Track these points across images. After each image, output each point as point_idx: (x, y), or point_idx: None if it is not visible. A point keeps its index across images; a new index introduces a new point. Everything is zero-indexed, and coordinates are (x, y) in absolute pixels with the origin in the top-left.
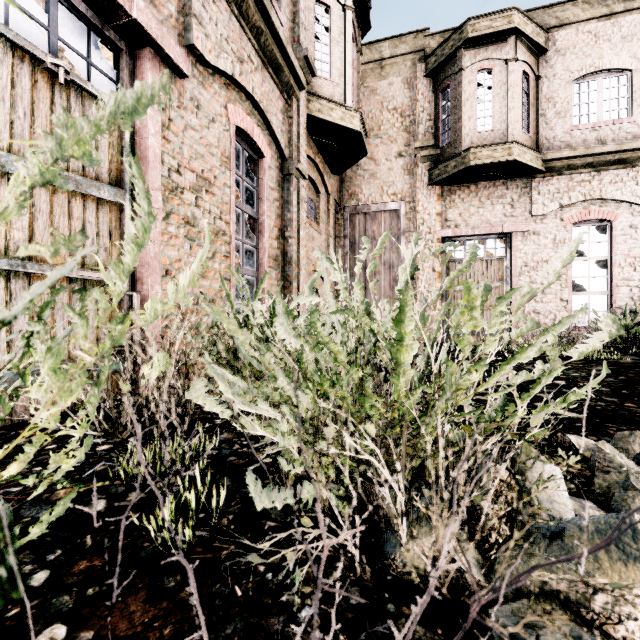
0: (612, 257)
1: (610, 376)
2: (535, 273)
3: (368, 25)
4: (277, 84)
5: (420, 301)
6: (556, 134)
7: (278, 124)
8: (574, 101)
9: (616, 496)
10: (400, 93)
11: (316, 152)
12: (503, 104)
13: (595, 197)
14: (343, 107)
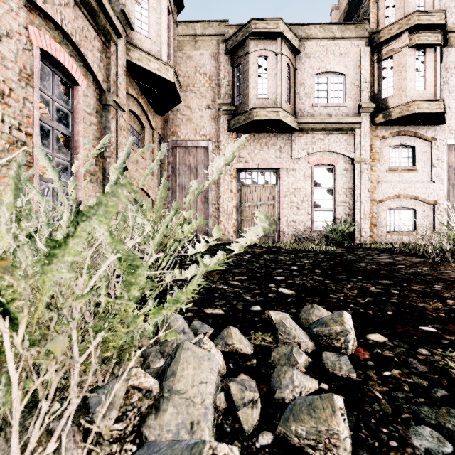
0: (335, 188)
1: (325, 262)
2: (294, 196)
3: (182, 5)
4: (93, 25)
5: (222, 213)
6: (305, 107)
7: (95, 60)
8: (315, 88)
9: (274, 372)
10: (208, 62)
11: (140, 93)
12: (274, 82)
13: (326, 150)
14: (159, 61)
